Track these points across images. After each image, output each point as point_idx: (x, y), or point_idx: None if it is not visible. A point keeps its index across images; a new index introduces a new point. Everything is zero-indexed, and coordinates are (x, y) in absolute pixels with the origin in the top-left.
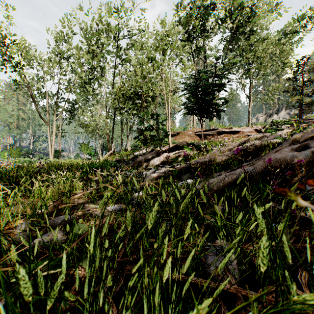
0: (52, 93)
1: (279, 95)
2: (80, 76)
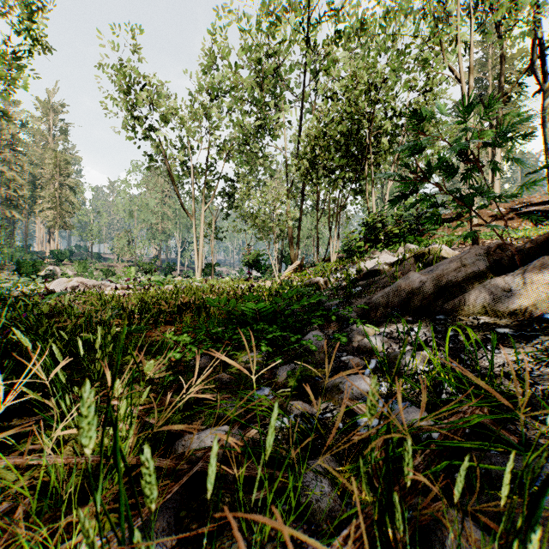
0: (200, 167)
1: None
2: (241, 122)
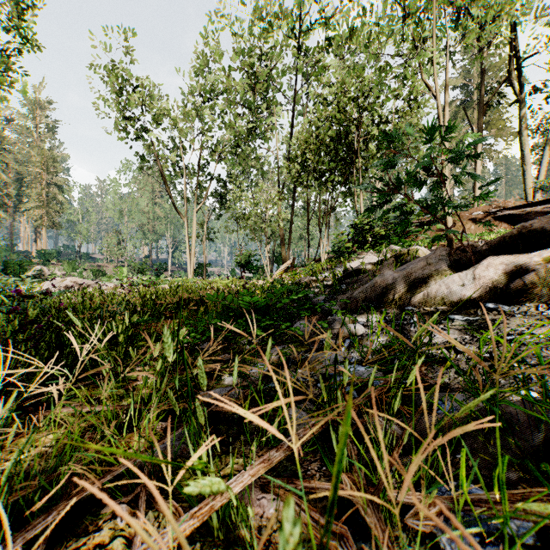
0: (192, 168)
1: None
2: (233, 125)
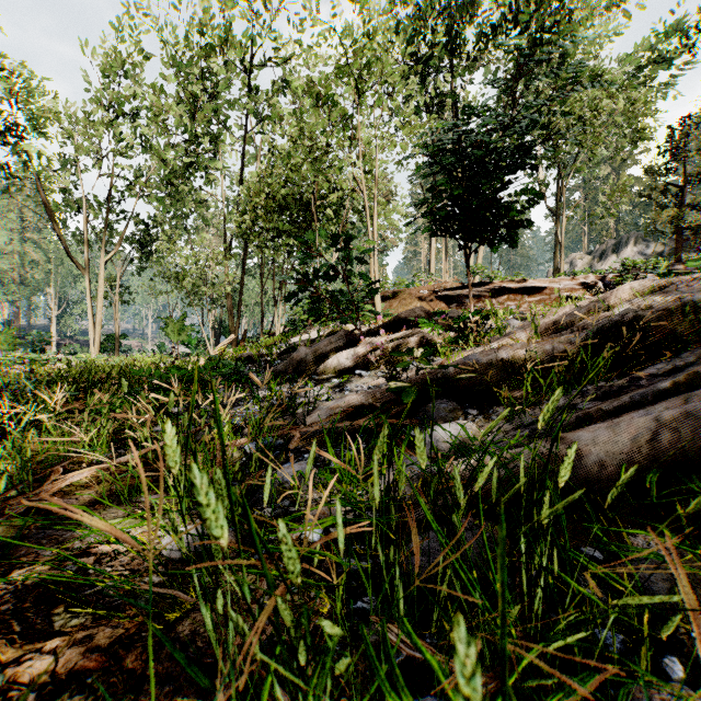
0: (98, 201)
1: (619, 213)
2: (162, 156)
